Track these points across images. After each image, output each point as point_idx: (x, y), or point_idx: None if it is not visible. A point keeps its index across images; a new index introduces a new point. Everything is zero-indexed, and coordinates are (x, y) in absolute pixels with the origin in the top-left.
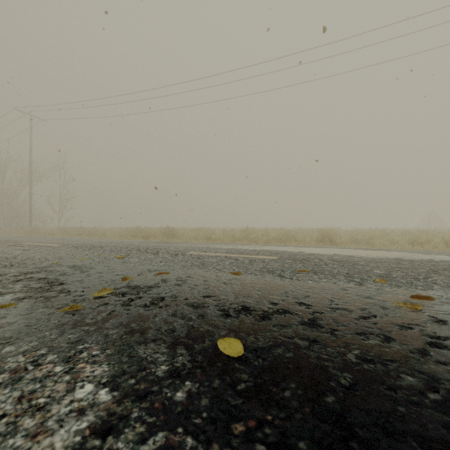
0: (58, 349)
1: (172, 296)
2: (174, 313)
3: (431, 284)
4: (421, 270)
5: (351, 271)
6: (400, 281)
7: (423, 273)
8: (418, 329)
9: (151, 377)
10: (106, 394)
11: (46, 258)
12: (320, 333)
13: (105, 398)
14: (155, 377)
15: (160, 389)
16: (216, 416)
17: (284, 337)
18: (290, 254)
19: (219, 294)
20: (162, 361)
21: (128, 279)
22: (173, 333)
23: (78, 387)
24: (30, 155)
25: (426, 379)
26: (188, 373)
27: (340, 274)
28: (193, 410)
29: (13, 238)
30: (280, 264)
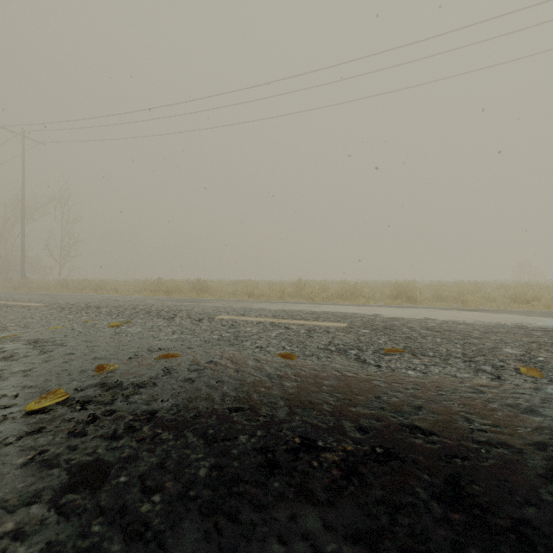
0: None
1: (172, 408)
2: (164, 458)
3: None
4: None
5: (467, 350)
6: None
7: None
8: None
9: None
10: None
11: (4, 326)
12: (490, 535)
13: None
14: None
15: None
16: None
17: (409, 551)
18: (364, 319)
19: (257, 404)
20: None
21: (106, 368)
22: (142, 536)
23: None
24: (23, 188)
25: None
26: None
27: (454, 356)
28: None
29: None
30: (353, 337)
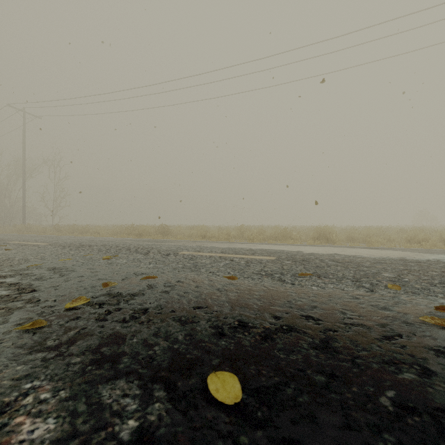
0: None
1: (157, 307)
2: (157, 331)
3: None
4: (433, 273)
5: (357, 274)
6: (415, 287)
7: (437, 276)
8: None
9: (112, 442)
10: None
11: (26, 259)
12: (338, 362)
13: None
14: (118, 442)
15: None
16: None
17: (293, 368)
18: (288, 254)
19: (211, 305)
20: (131, 412)
21: (109, 285)
22: (152, 363)
23: None
24: (23, 152)
25: None
26: (164, 433)
27: (346, 278)
28: None
29: (1, 236)
30: (279, 266)
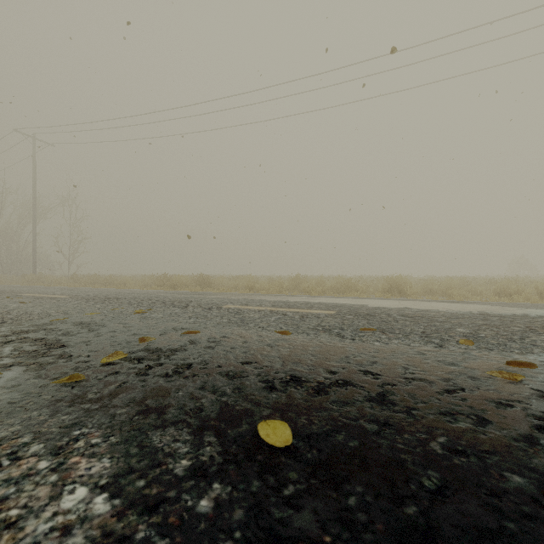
0: (47, 435)
1: (202, 362)
2: (203, 385)
3: (530, 346)
4: (515, 328)
5: (427, 330)
6: (490, 342)
7: (518, 331)
8: (520, 407)
9: (167, 476)
10: (104, 502)
11: (47, 313)
12: (392, 413)
13: (102, 509)
14: (173, 476)
15: (178, 496)
16: (253, 537)
17: (346, 418)
18: (351, 308)
19: (261, 360)
20: (183, 453)
21: (147, 340)
22: (200, 413)
23: (66, 491)
24: (34, 187)
25: (539, 479)
26: (217, 470)
27: (414, 333)
28: (221, 528)
29: (10, 288)
30: (338, 321)
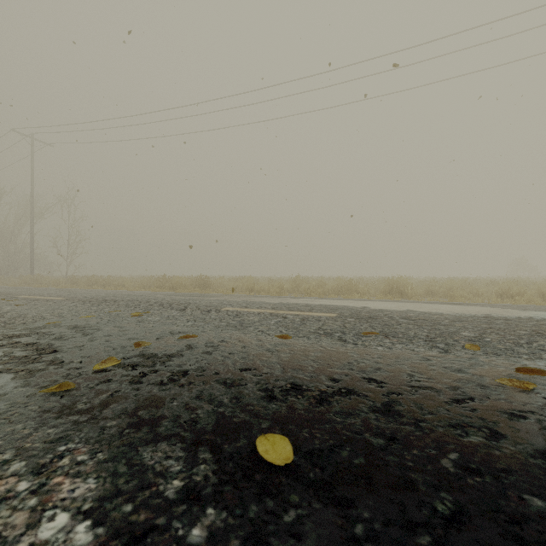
0: (30, 451)
1: (198, 369)
2: (199, 394)
3: (538, 351)
4: (521, 331)
5: (431, 334)
6: (497, 347)
7: (525, 335)
8: (534, 419)
9: (157, 500)
10: (86, 531)
11: (41, 316)
12: (399, 426)
13: (83, 539)
14: (163, 500)
15: (168, 523)
16: None
17: (350, 431)
18: (352, 311)
19: (260, 367)
20: (175, 473)
21: (142, 345)
22: (195, 426)
23: (46, 518)
24: (32, 188)
25: None
26: (211, 492)
27: (418, 337)
28: None
29: (7, 290)
30: (340, 324)
